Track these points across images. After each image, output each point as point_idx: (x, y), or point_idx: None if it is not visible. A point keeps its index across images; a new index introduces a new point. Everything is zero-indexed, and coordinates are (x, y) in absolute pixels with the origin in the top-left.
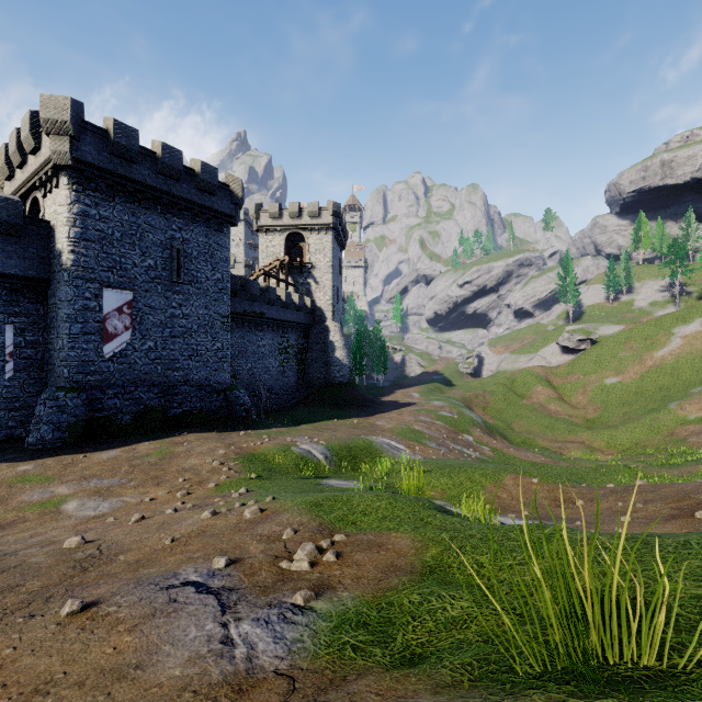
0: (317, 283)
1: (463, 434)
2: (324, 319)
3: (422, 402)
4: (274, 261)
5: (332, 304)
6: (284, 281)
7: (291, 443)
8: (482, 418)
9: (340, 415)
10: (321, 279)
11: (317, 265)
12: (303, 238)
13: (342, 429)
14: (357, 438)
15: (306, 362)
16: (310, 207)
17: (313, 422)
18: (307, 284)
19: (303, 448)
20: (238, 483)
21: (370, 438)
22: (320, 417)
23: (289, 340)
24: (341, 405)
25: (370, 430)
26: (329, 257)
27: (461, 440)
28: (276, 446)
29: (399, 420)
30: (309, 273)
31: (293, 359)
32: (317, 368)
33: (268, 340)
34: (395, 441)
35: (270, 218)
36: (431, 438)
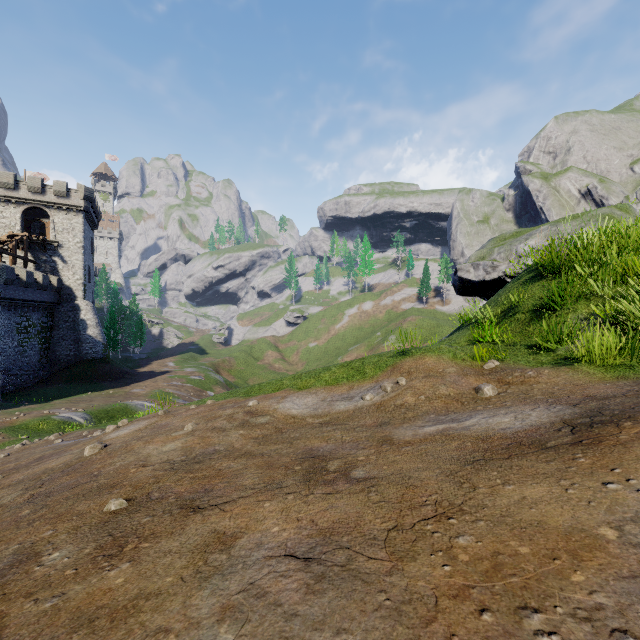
0: (65, 262)
1: (207, 391)
2: (73, 298)
3: (177, 369)
4: (9, 236)
5: (84, 283)
6: (23, 258)
7: (49, 414)
8: (224, 378)
9: (95, 388)
10: (71, 258)
11: (65, 245)
12: (46, 214)
13: (99, 399)
14: (114, 403)
15: (51, 340)
16: (57, 187)
17: (65, 397)
18: (52, 262)
19: (63, 415)
20: (12, 443)
21: (126, 402)
22: (73, 392)
23: (30, 319)
24: (95, 379)
25: (126, 397)
26: (80, 238)
27: (204, 396)
28: (36, 418)
29: (154, 386)
30: (55, 251)
31: (35, 338)
32: (65, 345)
33: (3, 320)
34: (148, 402)
35: (1, 187)
36: (180, 396)
